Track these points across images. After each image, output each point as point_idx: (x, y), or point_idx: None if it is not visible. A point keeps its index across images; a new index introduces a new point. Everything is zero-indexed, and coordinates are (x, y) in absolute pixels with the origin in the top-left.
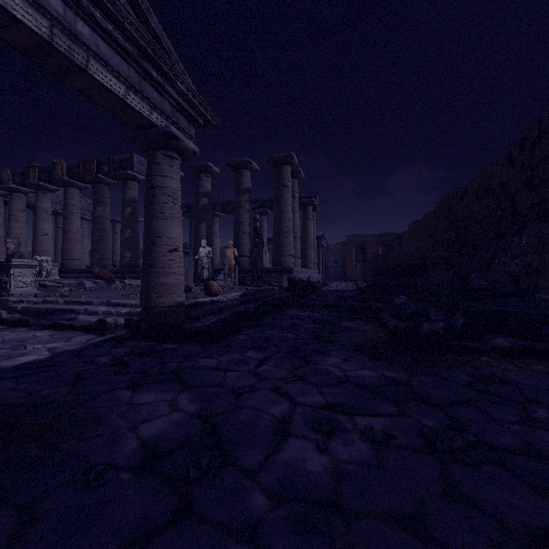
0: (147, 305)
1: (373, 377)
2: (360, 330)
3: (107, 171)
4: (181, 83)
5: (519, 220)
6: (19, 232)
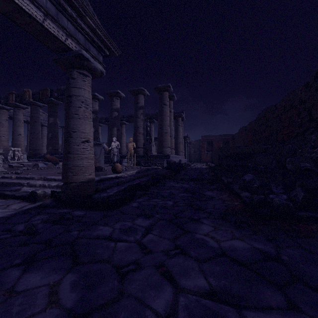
0: (66, 181)
1: (245, 250)
2: (220, 199)
3: (56, 96)
4: (90, 19)
5: (314, 124)
6: (3, 133)
